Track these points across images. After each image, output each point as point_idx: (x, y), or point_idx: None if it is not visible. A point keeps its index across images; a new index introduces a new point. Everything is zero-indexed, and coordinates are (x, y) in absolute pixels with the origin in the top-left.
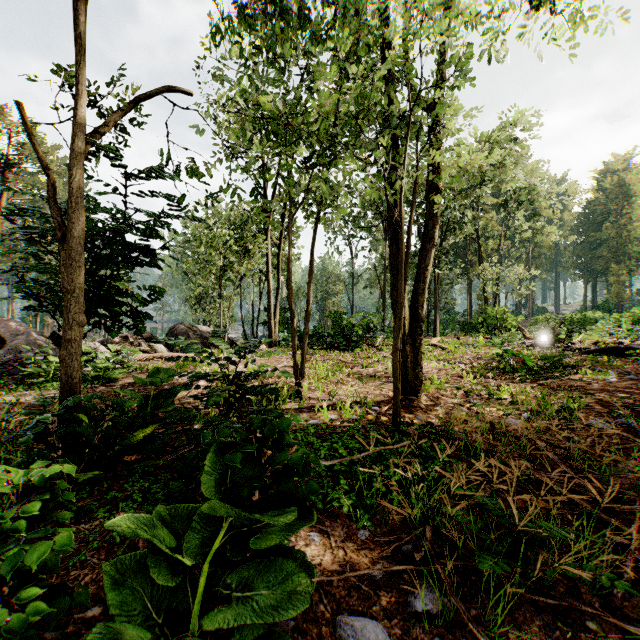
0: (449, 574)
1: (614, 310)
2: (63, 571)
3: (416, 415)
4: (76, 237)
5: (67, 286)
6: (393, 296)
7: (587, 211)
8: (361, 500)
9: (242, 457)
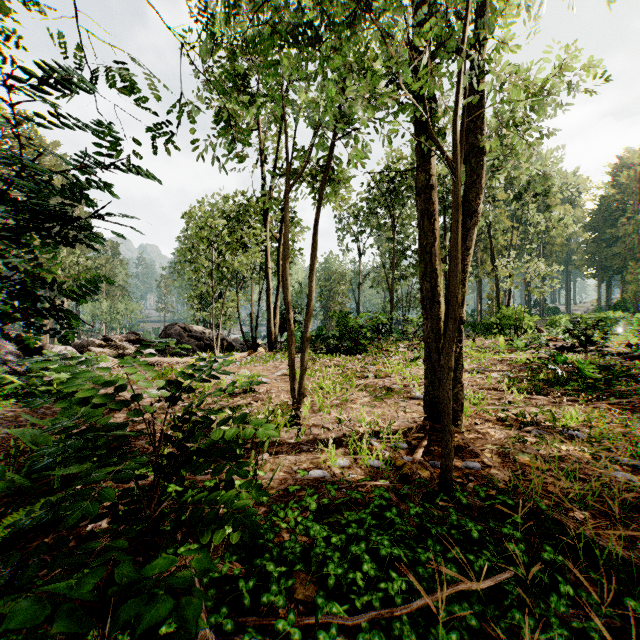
0: None
1: (631, 310)
2: None
3: (464, 459)
4: None
5: None
6: (424, 289)
7: (601, 207)
8: None
9: None
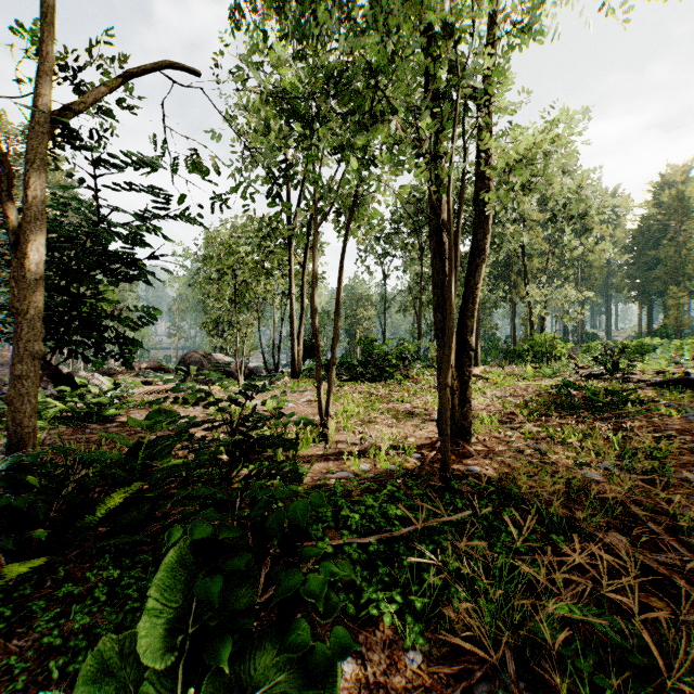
0: None
1: (672, 336)
2: None
3: (467, 464)
4: (28, 240)
5: (16, 305)
6: (437, 320)
7: (642, 227)
8: (407, 598)
9: (223, 584)
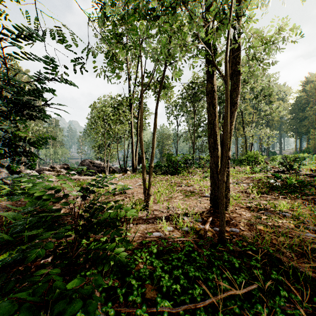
0: None
1: (312, 153)
2: None
3: (230, 227)
4: None
5: None
6: (210, 142)
7: (297, 102)
8: None
9: None
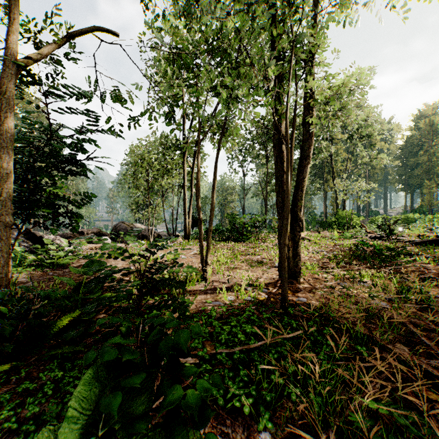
0: None
1: (426, 212)
2: None
3: (298, 296)
4: (2, 147)
5: None
6: (278, 201)
7: (407, 143)
8: (260, 392)
9: (122, 399)
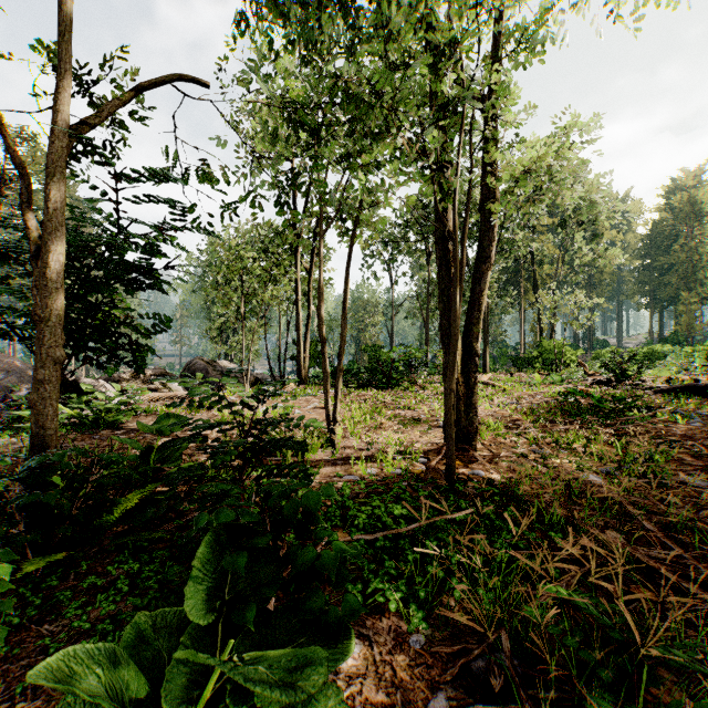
0: (539, 707)
1: (684, 343)
2: (7, 701)
3: (472, 469)
4: (50, 251)
5: (39, 313)
6: (443, 326)
7: (653, 232)
8: (412, 589)
9: (248, 558)
